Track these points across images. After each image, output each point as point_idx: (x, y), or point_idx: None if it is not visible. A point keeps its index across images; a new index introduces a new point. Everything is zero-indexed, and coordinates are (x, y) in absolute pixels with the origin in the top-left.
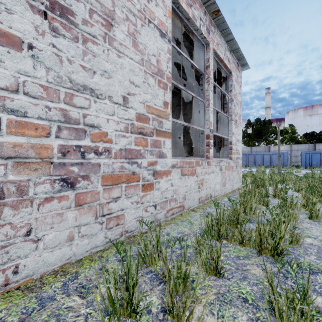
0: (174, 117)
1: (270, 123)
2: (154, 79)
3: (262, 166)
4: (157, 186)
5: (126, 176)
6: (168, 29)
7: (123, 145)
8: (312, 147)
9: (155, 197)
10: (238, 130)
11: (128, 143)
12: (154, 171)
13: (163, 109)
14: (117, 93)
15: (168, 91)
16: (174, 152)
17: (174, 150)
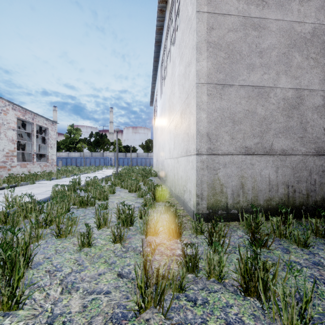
0: (18, 138)
1: (106, 136)
2: (11, 142)
3: (93, 166)
4: (12, 170)
5: (4, 167)
6: (16, 127)
7: (3, 160)
8: (125, 155)
9: (11, 172)
10: (53, 150)
11: (4, 159)
12: (11, 166)
13: (14, 149)
14: (1, 148)
15: (16, 144)
16: (17, 158)
17: (17, 157)
